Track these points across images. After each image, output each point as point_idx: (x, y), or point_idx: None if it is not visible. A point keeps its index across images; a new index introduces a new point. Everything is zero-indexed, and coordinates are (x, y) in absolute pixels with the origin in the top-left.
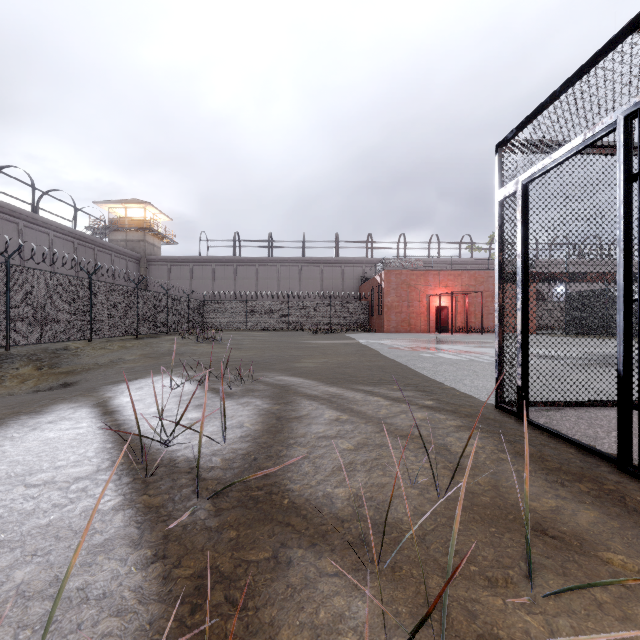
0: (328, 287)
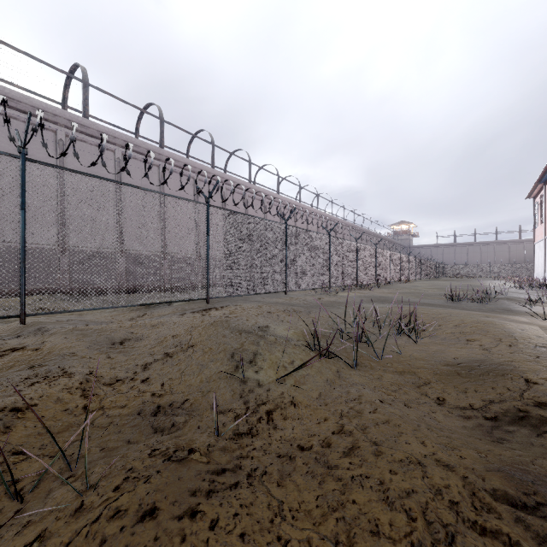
0: (513, 255)
